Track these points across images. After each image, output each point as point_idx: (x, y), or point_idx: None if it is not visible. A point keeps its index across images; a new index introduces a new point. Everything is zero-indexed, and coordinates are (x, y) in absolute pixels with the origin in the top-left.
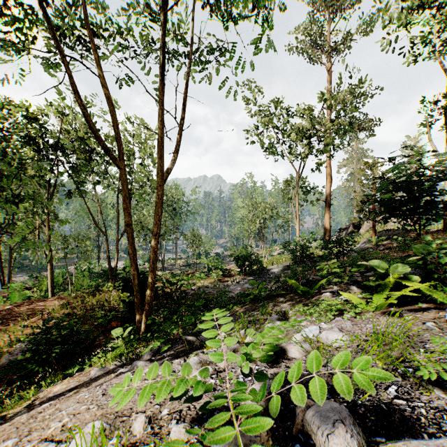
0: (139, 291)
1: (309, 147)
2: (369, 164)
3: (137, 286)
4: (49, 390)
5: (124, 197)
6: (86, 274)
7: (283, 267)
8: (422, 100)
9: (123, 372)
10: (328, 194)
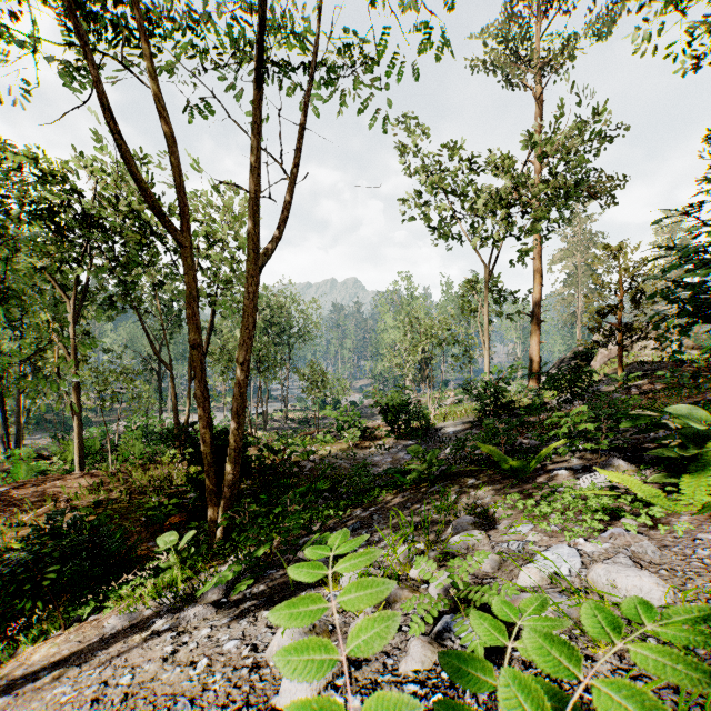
0: (213, 464)
1: (506, 223)
2: (611, 249)
3: (210, 454)
4: (30, 654)
5: (187, 296)
6: (138, 435)
7: (464, 424)
8: (705, 136)
9: (158, 632)
10: (537, 304)
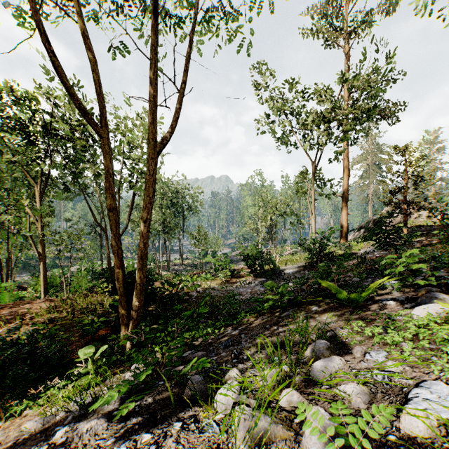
0: (124, 295)
1: (327, 133)
2: (400, 148)
3: (122, 287)
4: None
5: (105, 173)
6: (84, 274)
7: (299, 267)
8: None
9: (53, 447)
10: (345, 189)
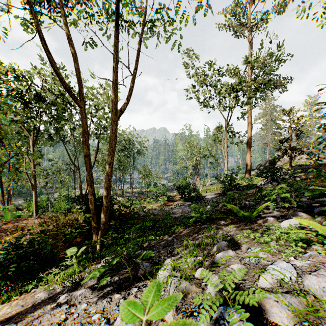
0: (95, 213)
1: (236, 99)
2: (286, 111)
3: (94, 208)
4: None
5: (82, 131)
6: (63, 199)
7: (215, 194)
8: None
9: (60, 304)
10: (249, 138)
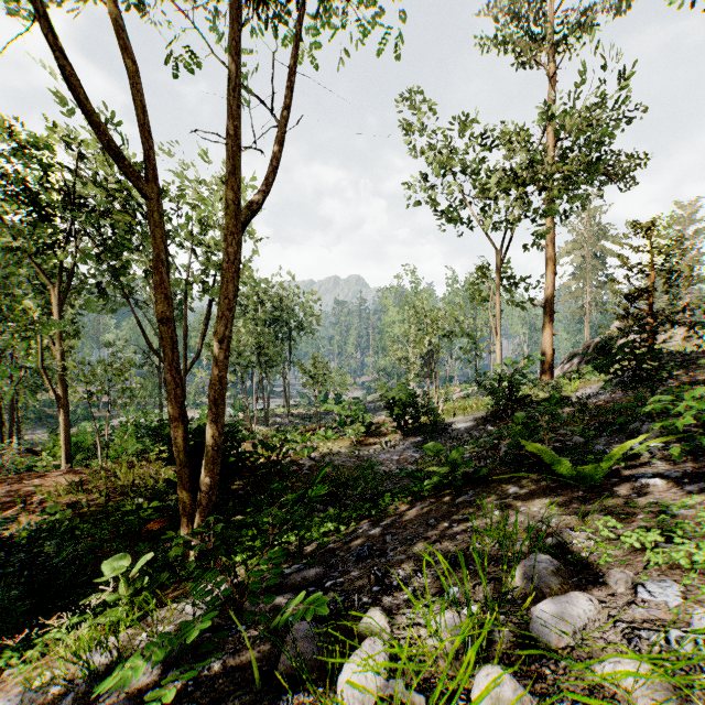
0: (187, 465)
1: (522, 202)
2: (642, 226)
3: (184, 452)
4: None
5: (155, 259)
6: (131, 430)
7: (475, 419)
8: None
9: None
10: (550, 294)
